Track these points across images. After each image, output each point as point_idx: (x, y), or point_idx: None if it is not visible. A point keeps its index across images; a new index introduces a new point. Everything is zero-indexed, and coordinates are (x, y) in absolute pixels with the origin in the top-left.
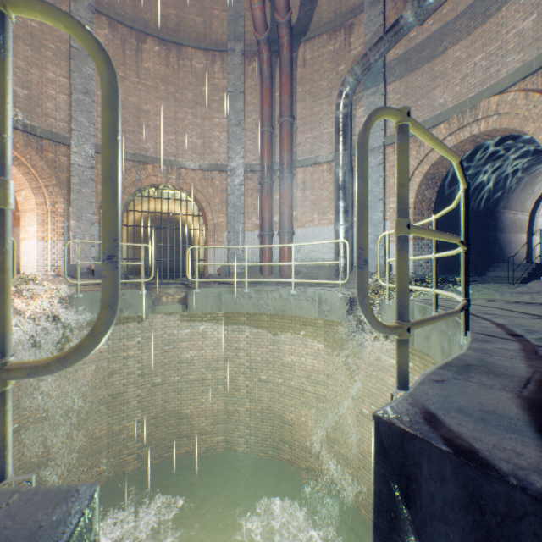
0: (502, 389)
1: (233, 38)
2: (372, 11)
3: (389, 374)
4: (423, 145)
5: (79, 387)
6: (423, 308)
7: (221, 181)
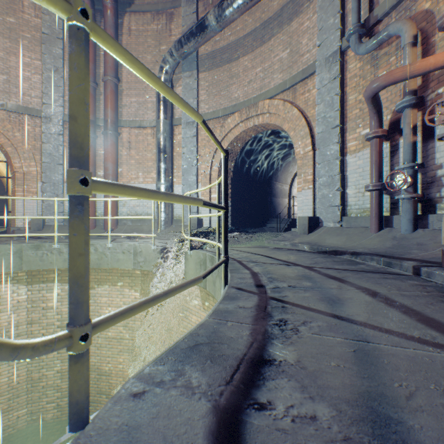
0: (205, 393)
1: None
2: (188, 8)
3: (193, 313)
4: (224, 126)
5: None
6: (212, 258)
7: (33, 127)
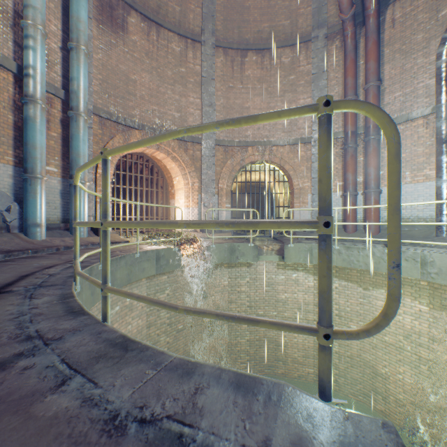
0: None
1: (316, 27)
2: None
3: None
4: None
5: (212, 308)
6: None
7: (305, 152)
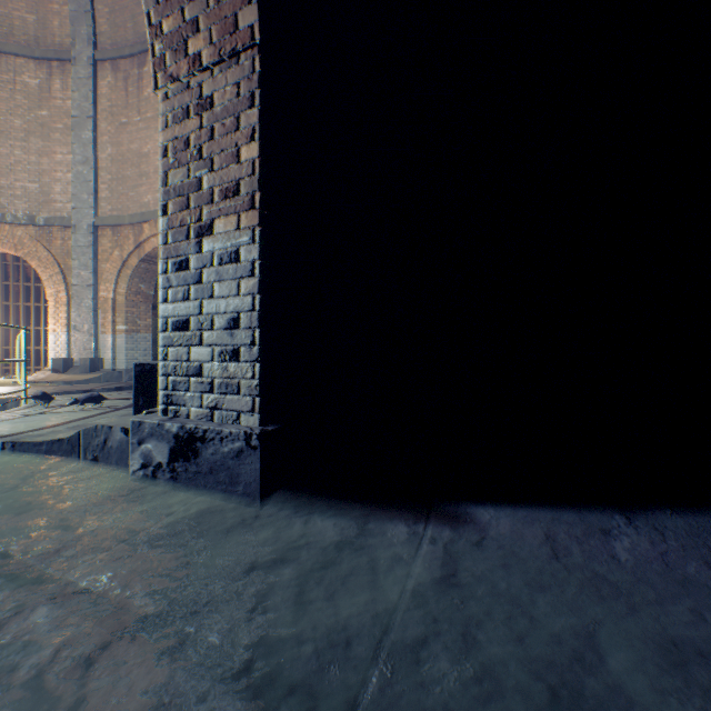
0: None
1: None
2: None
3: None
4: None
5: None
6: None
7: None
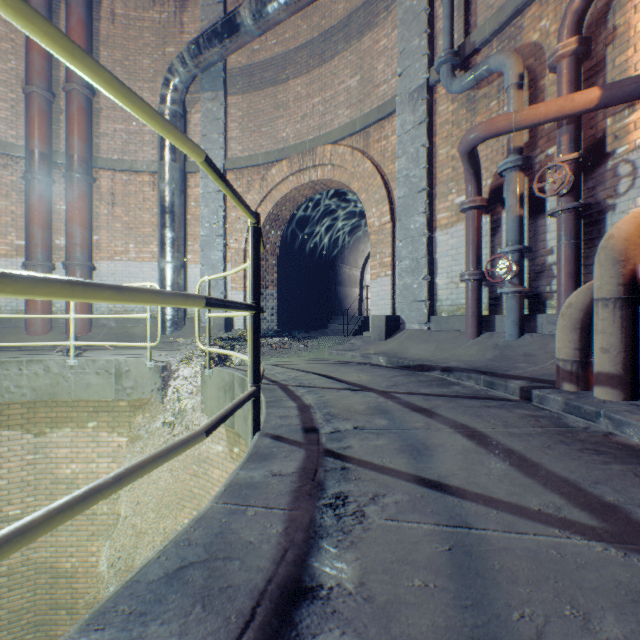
0: None
1: None
2: None
3: (215, 466)
4: (266, 179)
5: None
6: (243, 381)
7: None
